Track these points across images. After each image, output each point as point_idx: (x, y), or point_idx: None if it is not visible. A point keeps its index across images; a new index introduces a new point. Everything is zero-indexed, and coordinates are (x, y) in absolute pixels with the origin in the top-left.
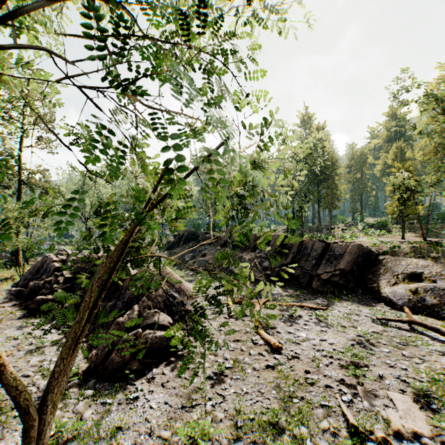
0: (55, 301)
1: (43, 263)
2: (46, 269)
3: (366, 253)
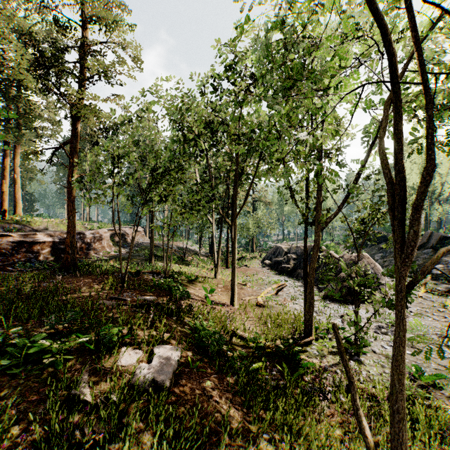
0: (291, 269)
1: (276, 249)
2: (279, 252)
3: None
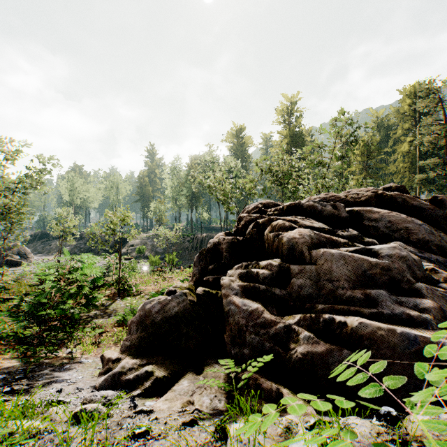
0: None
1: None
2: None
3: (123, 239)
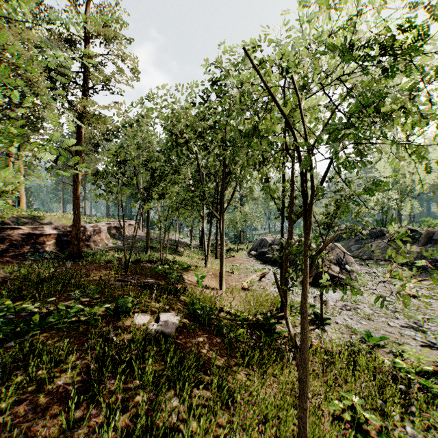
0: (274, 258)
1: (261, 241)
2: (264, 244)
3: None
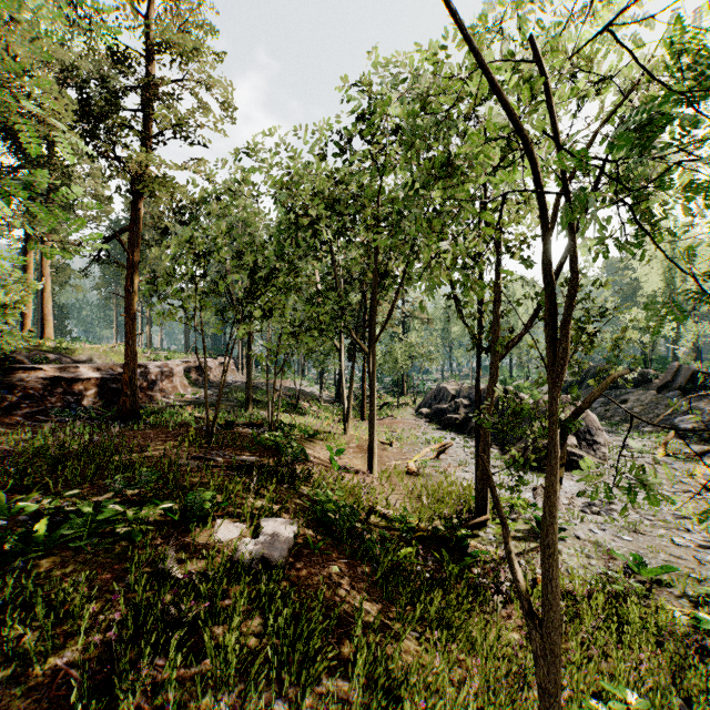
0: (461, 421)
1: (438, 391)
2: (443, 396)
3: None
